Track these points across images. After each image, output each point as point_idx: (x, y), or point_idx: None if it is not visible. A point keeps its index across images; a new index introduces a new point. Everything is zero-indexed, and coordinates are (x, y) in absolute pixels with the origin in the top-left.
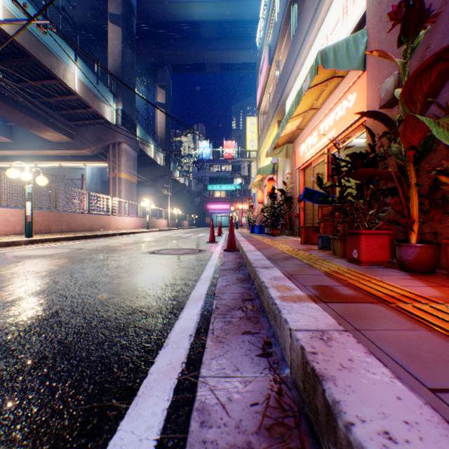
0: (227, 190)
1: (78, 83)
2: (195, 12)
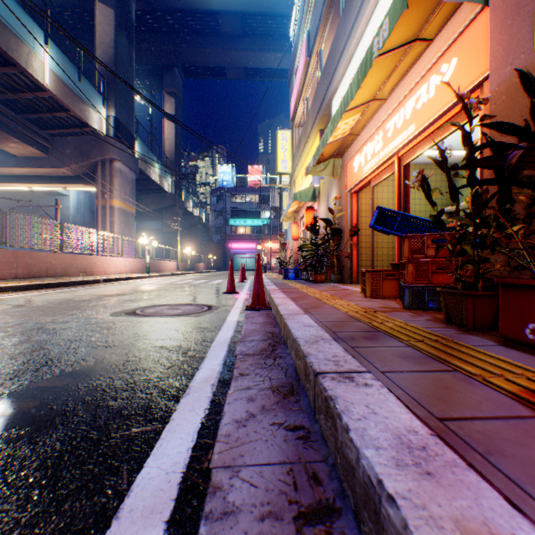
0: (253, 225)
1: (49, 74)
2: None
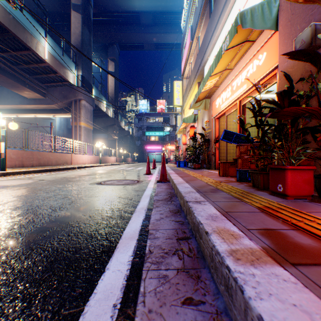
0: (160, 135)
1: (47, 54)
2: (136, 5)
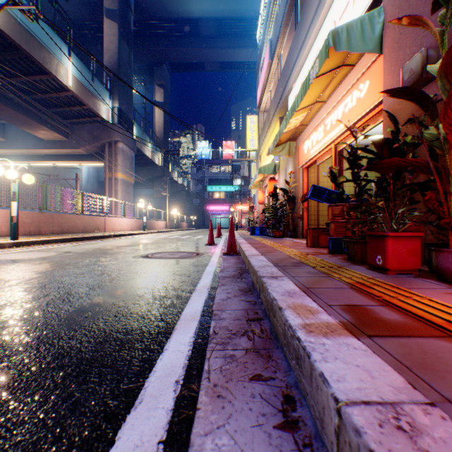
0: (227, 191)
1: (72, 79)
2: (194, 9)
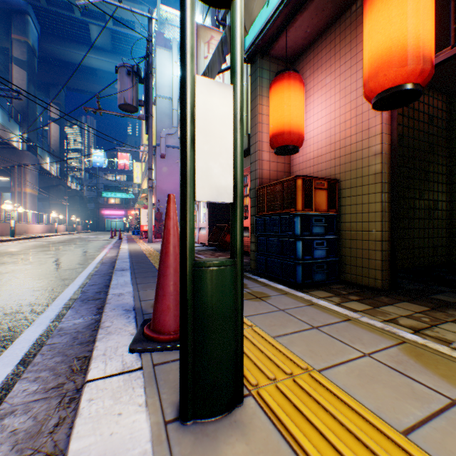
0: (123, 198)
1: None
2: (94, 63)
